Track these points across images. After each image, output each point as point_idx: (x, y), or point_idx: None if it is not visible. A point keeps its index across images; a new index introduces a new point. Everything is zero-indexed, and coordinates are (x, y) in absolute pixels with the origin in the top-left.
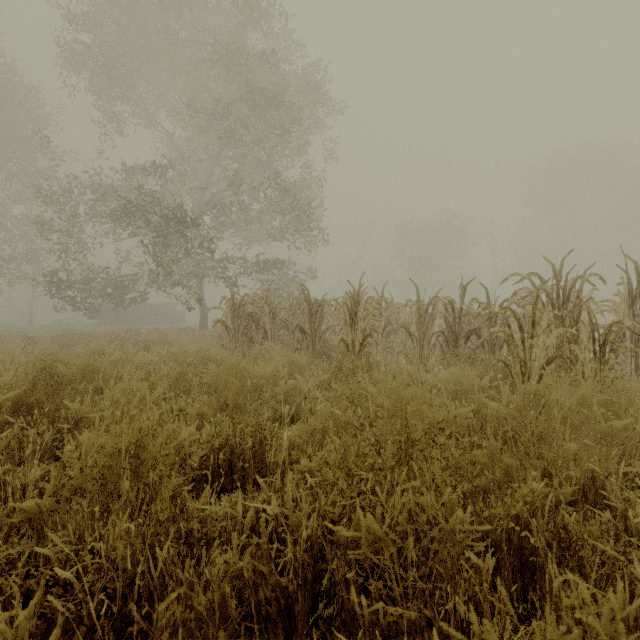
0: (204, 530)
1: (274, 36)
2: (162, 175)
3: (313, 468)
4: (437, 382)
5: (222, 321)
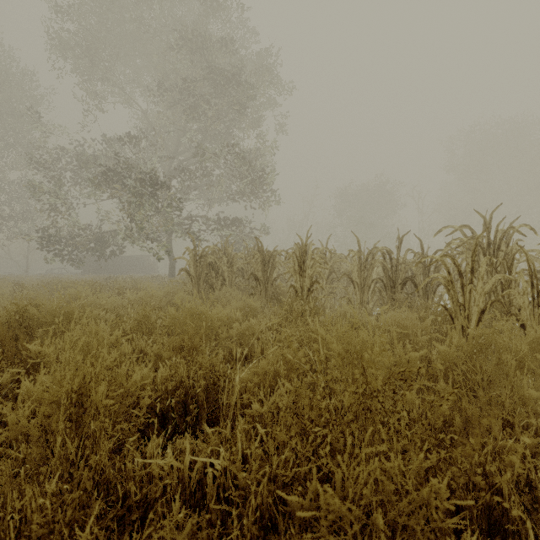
0: (144, 490)
1: (232, 25)
2: (136, 145)
3: (264, 413)
4: (380, 325)
5: (186, 269)
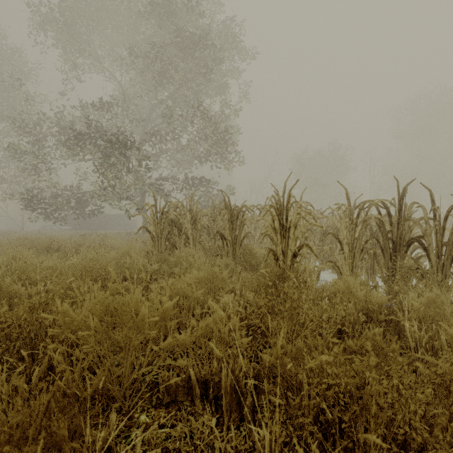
0: None
1: None
2: (109, 108)
3: None
4: None
5: (145, 227)
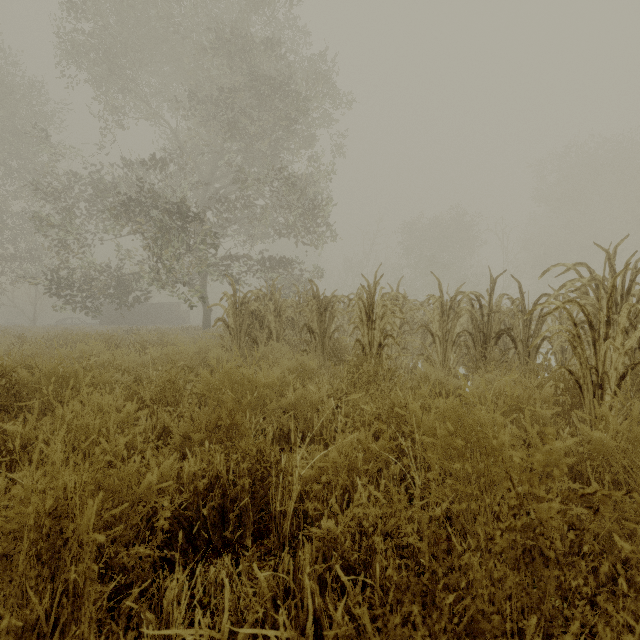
0: None
1: (279, 25)
2: (163, 169)
3: (340, 535)
4: (481, 393)
5: (223, 320)
